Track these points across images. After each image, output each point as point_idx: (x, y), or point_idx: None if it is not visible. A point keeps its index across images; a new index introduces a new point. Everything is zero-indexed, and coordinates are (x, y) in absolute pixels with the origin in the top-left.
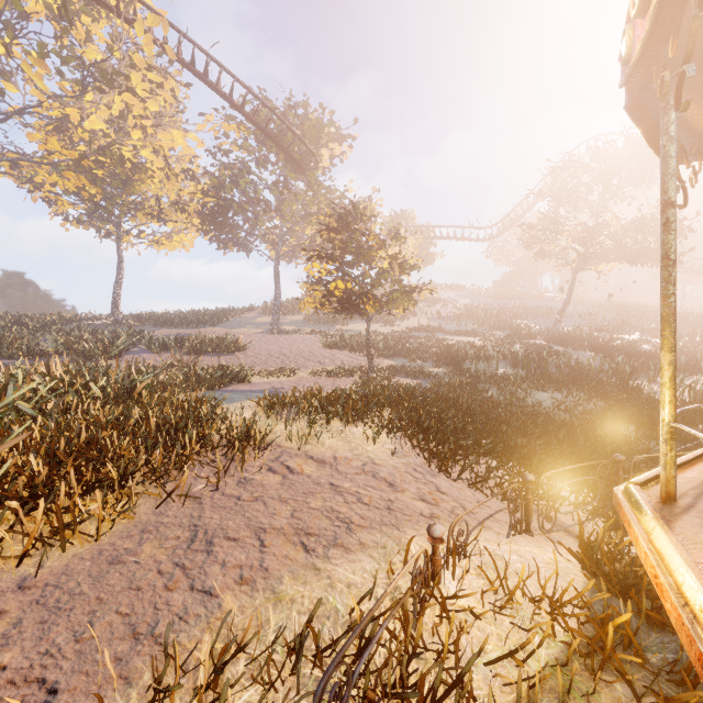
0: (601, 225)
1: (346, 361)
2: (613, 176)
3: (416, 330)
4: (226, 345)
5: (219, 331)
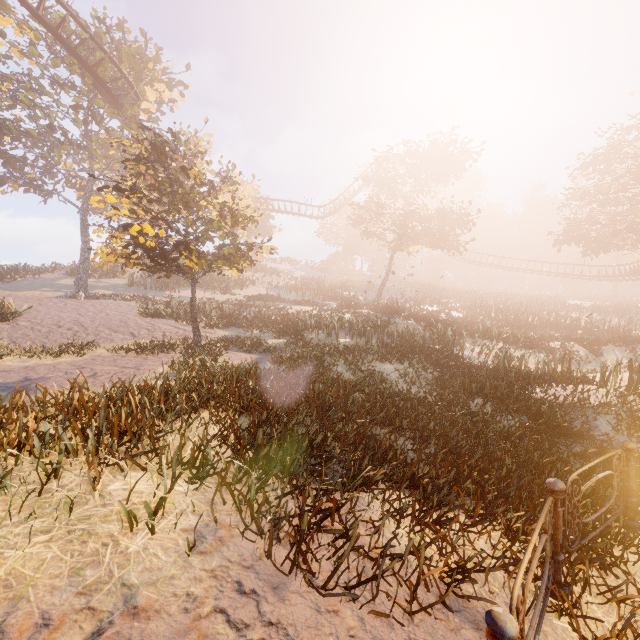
0: (414, 212)
1: (169, 333)
2: (422, 172)
3: (255, 298)
4: None
5: None
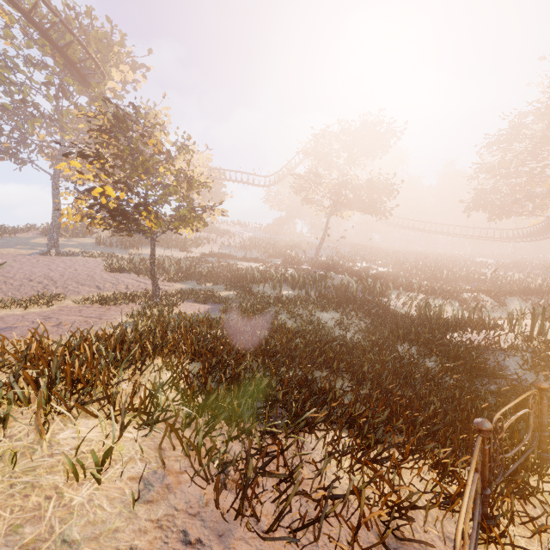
0: (347, 182)
1: (131, 286)
2: (354, 147)
3: (209, 255)
4: None
5: None
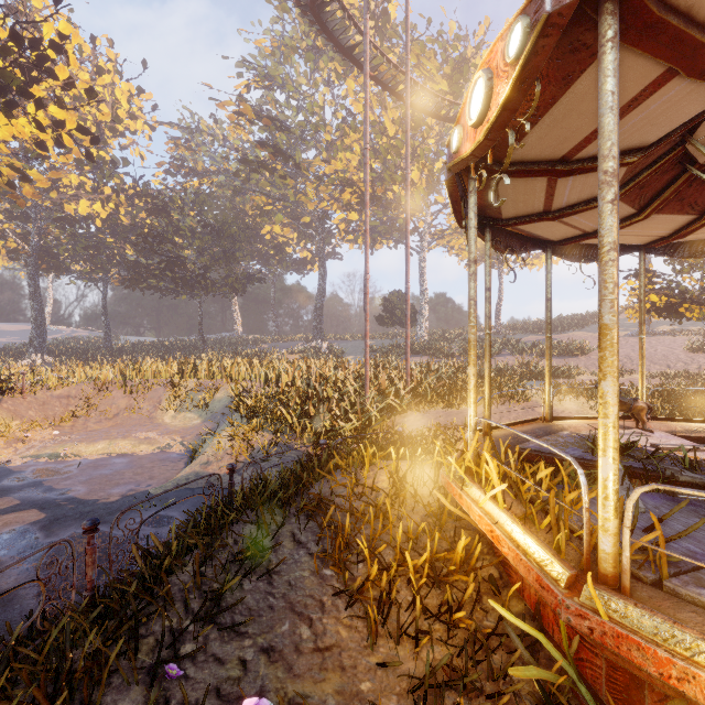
0: None
1: (704, 366)
2: None
3: None
4: (570, 349)
5: (579, 335)
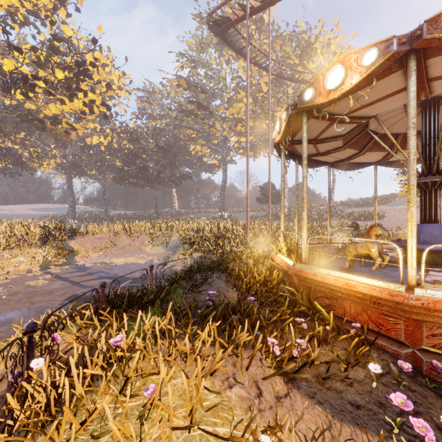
0: None
1: None
2: None
3: None
4: (372, 216)
5: (382, 208)
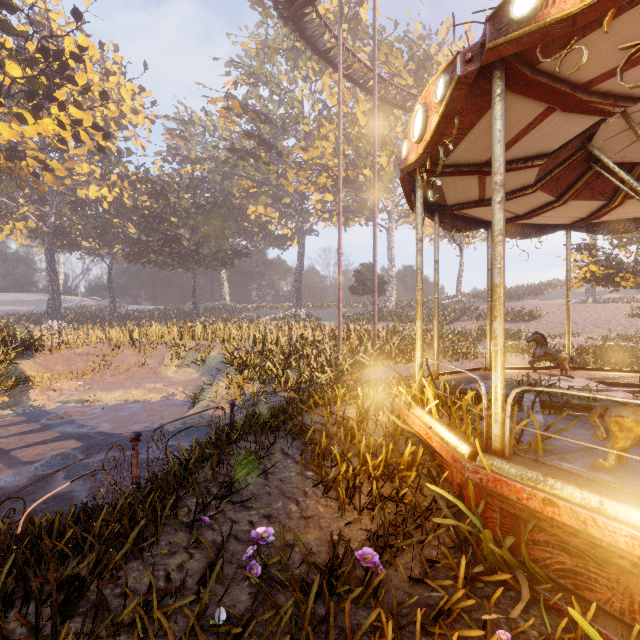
0: None
1: None
2: None
3: None
4: (523, 315)
5: (533, 303)
